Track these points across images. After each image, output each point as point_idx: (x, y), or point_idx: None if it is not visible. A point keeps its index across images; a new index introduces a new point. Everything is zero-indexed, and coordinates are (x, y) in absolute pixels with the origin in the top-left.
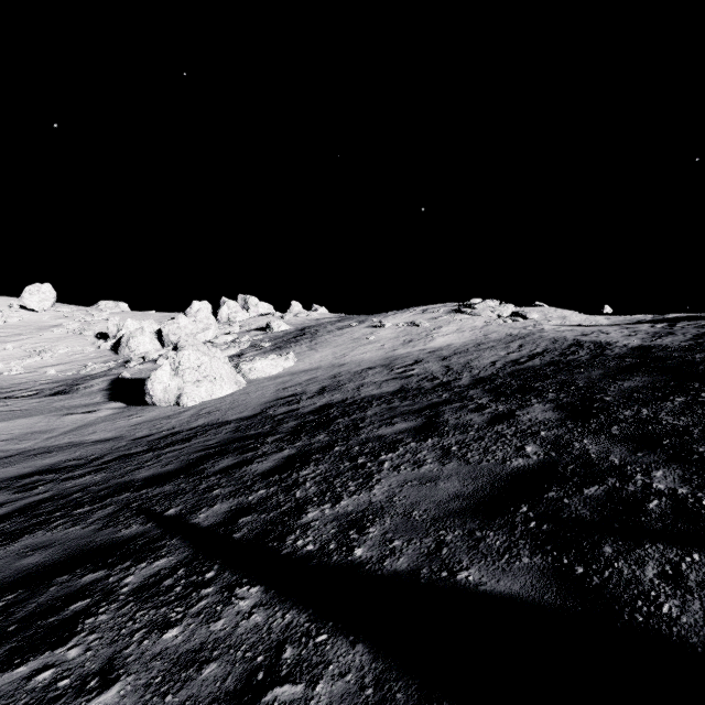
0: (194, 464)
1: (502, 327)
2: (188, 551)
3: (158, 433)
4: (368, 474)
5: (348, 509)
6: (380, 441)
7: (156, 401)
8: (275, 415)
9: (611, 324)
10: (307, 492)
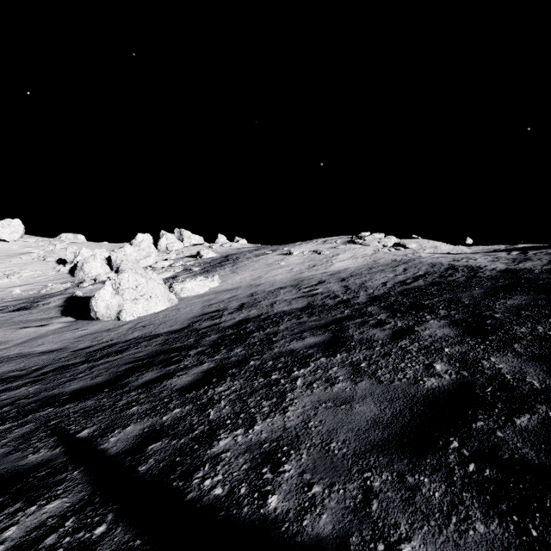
0: (120, 376)
1: (388, 255)
2: (86, 490)
3: (97, 345)
4: (282, 392)
5: (262, 436)
6: (292, 355)
7: (100, 316)
8: (200, 329)
9: (474, 252)
10: (221, 413)
